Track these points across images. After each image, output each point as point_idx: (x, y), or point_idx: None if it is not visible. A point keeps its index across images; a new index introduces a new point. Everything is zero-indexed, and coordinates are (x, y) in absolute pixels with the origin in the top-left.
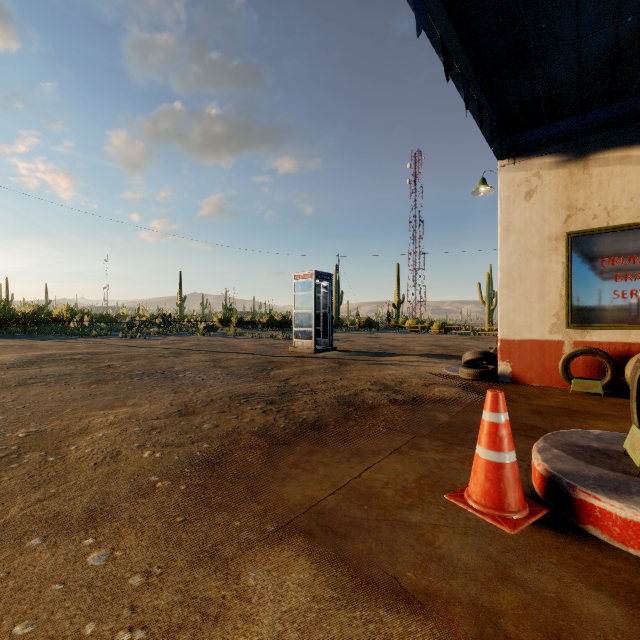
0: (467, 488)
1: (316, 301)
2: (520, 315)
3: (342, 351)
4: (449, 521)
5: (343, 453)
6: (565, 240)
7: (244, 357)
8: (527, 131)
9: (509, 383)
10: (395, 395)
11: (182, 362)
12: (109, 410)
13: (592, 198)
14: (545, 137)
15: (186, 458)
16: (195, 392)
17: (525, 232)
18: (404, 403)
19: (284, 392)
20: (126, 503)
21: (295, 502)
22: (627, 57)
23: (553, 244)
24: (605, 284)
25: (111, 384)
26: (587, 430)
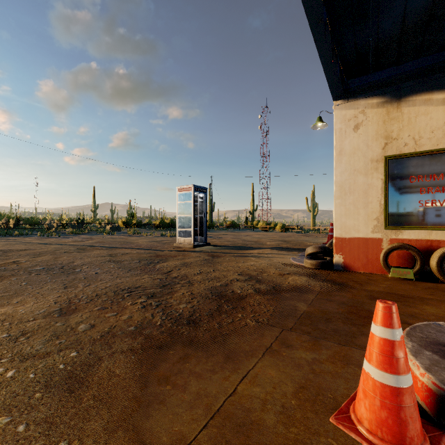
0: (352, 407)
1: (195, 208)
2: (350, 219)
3: (214, 246)
4: None
5: (216, 355)
6: (384, 162)
7: (137, 252)
8: (356, 78)
9: (342, 271)
10: (258, 285)
11: (82, 257)
12: None
13: (403, 130)
14: (370, 83)
15: (44, 375)
16: (84, 287)
17: (354, 156)
18: (267, 292)
19: (165, 284)
20: None
21: None
22: (439, 15)
23: (374, 165)
24: (413, 195)
25: (6, 280)
26: (437, 322)
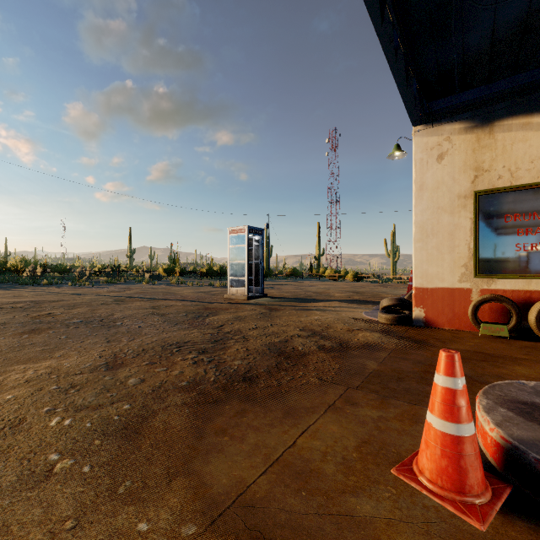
0: (416, 459)
1: (249, 253)
2: (433, 265)
3: (272, 297)
4: (404, 512)
5: (275, 411)
6: (473, 198)
7: (183, 304)
8: (439, 99)
9: (423, 327)
10: (323, 341)
11: (122, 309)
12: (32, 364)
13: (497, 160)
14: (456, 105)
15: (100, 425)
16: (128, 341)
17: (437, 191)
18: (332, 349)
19: (217, 340)
20: (6, 499)
21: (219, 487)
22: (536, 27)
23: (462, 202)
24: (508, 238)
25: (44, 334)
26: (521, 381)
